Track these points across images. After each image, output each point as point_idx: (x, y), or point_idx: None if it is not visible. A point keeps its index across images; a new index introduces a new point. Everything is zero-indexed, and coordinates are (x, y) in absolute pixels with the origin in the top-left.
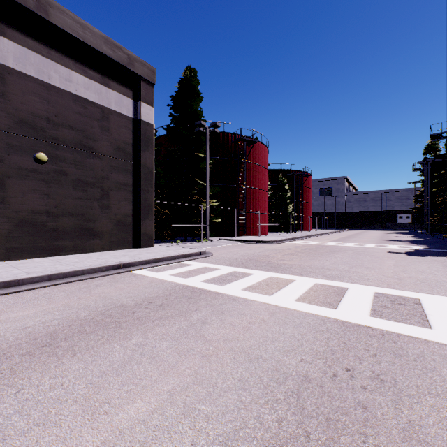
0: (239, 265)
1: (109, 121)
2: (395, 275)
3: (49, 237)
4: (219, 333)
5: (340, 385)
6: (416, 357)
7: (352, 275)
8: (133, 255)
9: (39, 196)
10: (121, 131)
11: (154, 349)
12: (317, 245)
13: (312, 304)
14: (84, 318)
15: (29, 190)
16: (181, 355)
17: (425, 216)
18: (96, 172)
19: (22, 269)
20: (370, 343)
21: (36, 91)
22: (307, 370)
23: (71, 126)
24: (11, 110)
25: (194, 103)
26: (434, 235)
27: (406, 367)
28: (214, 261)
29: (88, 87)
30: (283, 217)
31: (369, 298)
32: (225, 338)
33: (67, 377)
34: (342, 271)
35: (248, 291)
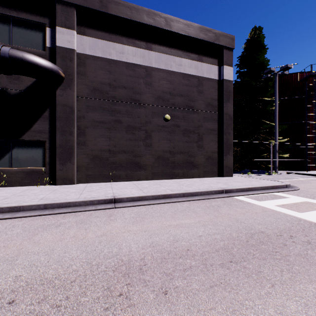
0: None
1: (202, 85)
2: None
3: (170, 167)
4: None
5: None
6: None
7: None
8: (225, 183)
9: (166, 141)
10: (210, 91)
11: None
12: None
13: None
14: (238, 238)
15: (161, 138)
16: None
17: None
18: (195, 123)
19: (164, 187)
20: None
21: (164, 77)
22: None
23: (181, 95)
24: (153, 92)
25: (260, 56)
26: None
27: None
28: (311, 196)
29: (190, 66)
30: None
31: None
32: None
33: None
34: None
35: None
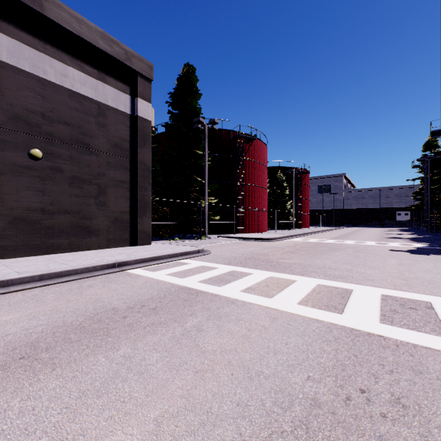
0: (237, 263)
1: (106, 117)
2: (401, 275)
3: (44, 234)
4: (216, 343)
5: (356, 412)
6: (439, 375)
7: (355, 275)
8: (129, 254)
9: (34, 193)
10: (118, 127)
11: (142, 363)
12: (316, 243)
13: (316, 308)
14: (70, 323)
15: (24, 187)
16: (172, 371)
17: (425, 213)
18: (93, 168)
19: (13, 269)
20: (384, 357)
21: (31, 86)
22: (316, 391)
23: (67, 122)
24: (5, 106)
25: (192, 100)
26: (434, 233)
27: (430, 387)
28: (212, 259)
29: (84, 83)
30: (282, 214)
31: (376, 301)
32: (223, 349)
33: (40, 399)
34: (345, 270)
35: (247, 293)
